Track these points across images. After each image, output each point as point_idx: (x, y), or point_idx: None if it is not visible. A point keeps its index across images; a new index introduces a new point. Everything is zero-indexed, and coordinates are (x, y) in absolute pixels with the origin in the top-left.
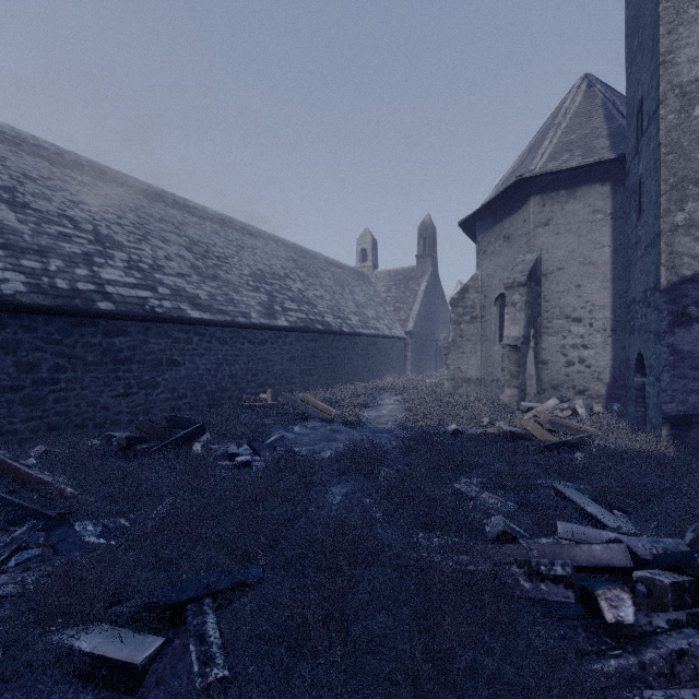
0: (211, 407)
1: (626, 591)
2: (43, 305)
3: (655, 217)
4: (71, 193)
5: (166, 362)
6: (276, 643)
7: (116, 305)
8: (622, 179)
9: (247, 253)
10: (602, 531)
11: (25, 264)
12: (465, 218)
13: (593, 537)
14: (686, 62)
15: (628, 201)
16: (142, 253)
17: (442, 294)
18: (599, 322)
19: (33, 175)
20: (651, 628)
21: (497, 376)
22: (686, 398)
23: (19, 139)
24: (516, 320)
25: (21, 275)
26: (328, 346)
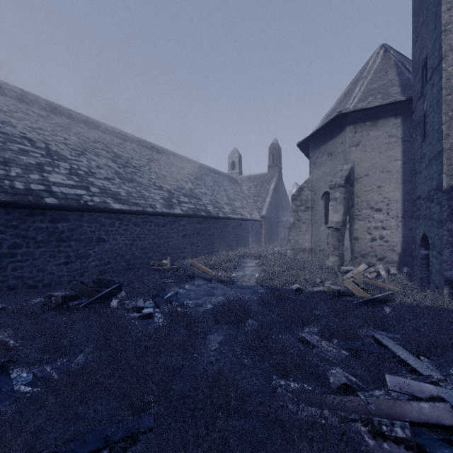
0: (128, 270)
1: None
2: (3, 200)
3: (438, 140)
4: (31, 122)
5: (96, 239)
6: None
7: (59, 200)
8: (409, 114)
9: (154, 164)
10: (421, 383)
11: None
12: (302, 141)
13: (415, 389)
14: None
15: (414, 129)
16: (80, 164)
17: (285, 191)
18: (393, 212)
19: (4, 109)
20: None
21: (323, 247)
22: None
23: None
24: (337, 210)
25: None
26: (209, 227)
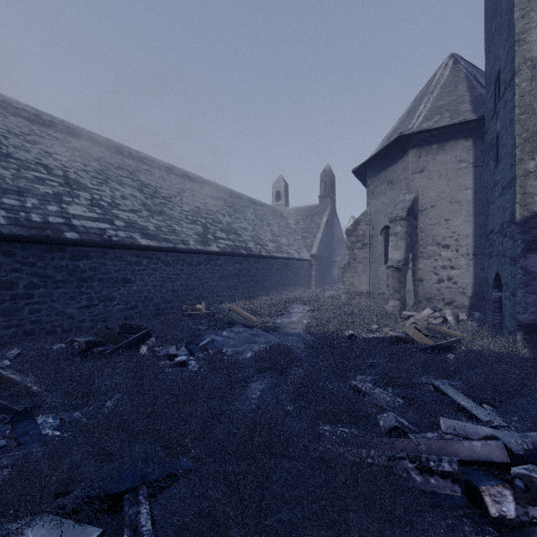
0: (157, 316)
1: (507, 488)
2: (19, 235)
3: (511, 165)
4: (46, 146)
5: (121, 280)
6: (200, 533)
7: (80, 234)
8: (481, 136)
9: (187, 194)
10: (478, 426)
11: (6, 202)
12: (358, 167)
13: (471, 432)
14: (536, 40)
15: (487, 153)
16: (102, 194)
17: (339, 226)
18: (463, 248)
19: (16, 131)
20: (528, 518)
21: (382, 290)
22: (536, 309)
23: (5, 103)
24: (398, 247)
25: (2, 211)
26: (250, 267)
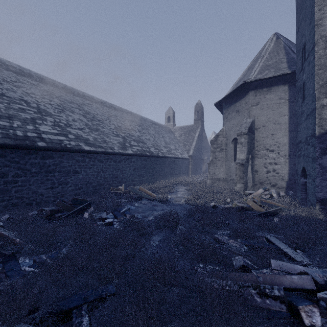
0: (94, 193)
1: (315, 307)
2: (9, 144)
3: (312, 101)
4: (26, 89)
5: (72, 171)
6: None
7: (47, 143)
8: (293, 83)
9: (113, 118)
10: (295, 265)
11: (1, 123)
12: (217, 102)
13: (290, 269)
14: None
15: (297, 93)
16: (61, 118)
17: (206, 137)
18: (282, 152)
19: (7, 80)
20: None
21: (233, 177)
22: None
23: (1, 62)
24: (242, 151)
25: None
26: (152, 163)
